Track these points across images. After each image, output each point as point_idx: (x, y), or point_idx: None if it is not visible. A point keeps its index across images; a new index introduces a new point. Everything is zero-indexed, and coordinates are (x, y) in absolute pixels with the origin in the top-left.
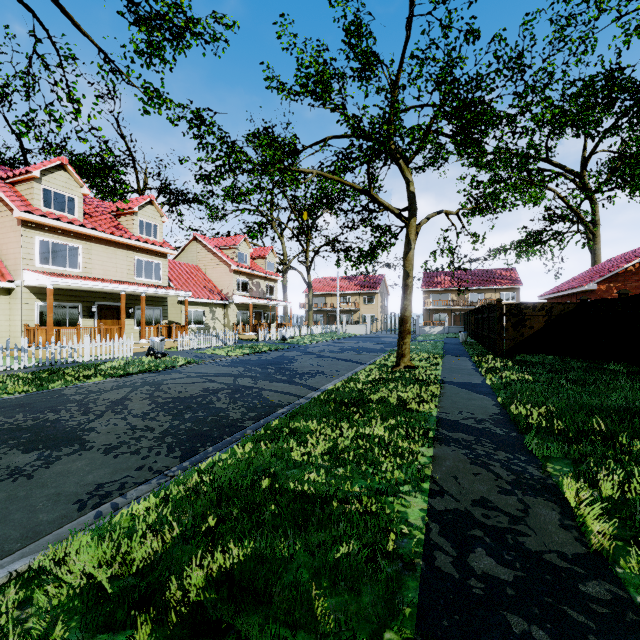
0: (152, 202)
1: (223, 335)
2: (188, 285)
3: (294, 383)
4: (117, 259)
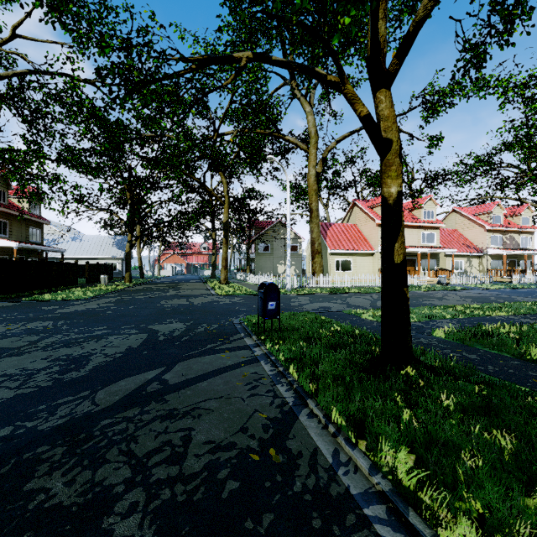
0: (430, 199)
1: (480, 277)
2: (451, 244)
3: (536, 298)
4: (413, 234)
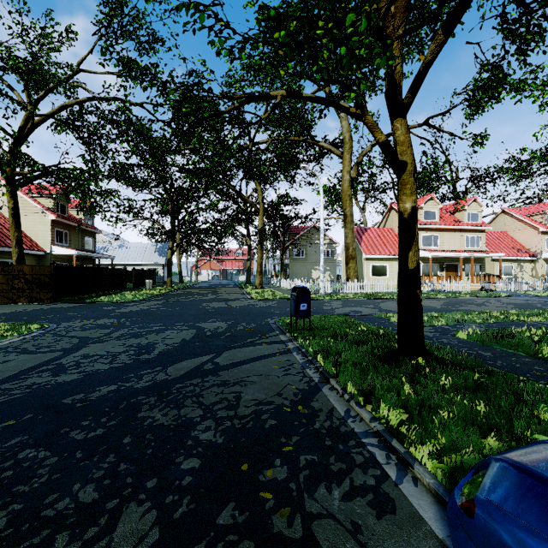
0: (475, 200)
1: (532, 283)
2: (498, 248)
3: None
4: (455, 238)
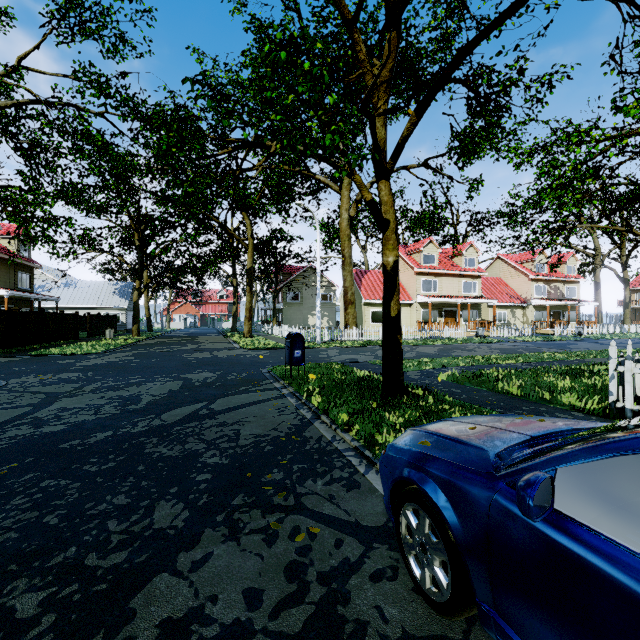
0: (472, 245)
1: (521, 329)
2: (494, 294)
3: (562, 349)
4: (453, 284)
